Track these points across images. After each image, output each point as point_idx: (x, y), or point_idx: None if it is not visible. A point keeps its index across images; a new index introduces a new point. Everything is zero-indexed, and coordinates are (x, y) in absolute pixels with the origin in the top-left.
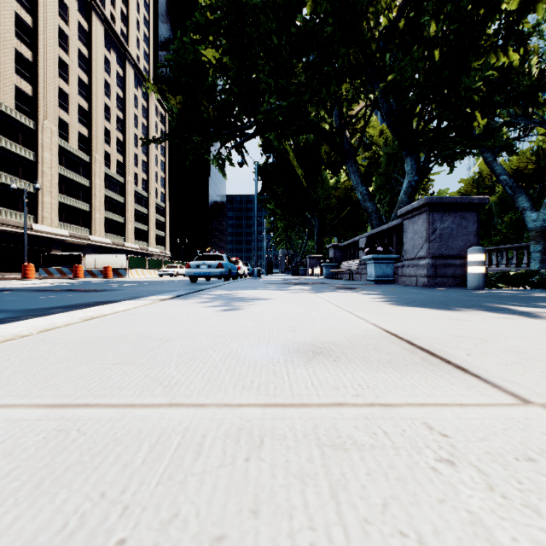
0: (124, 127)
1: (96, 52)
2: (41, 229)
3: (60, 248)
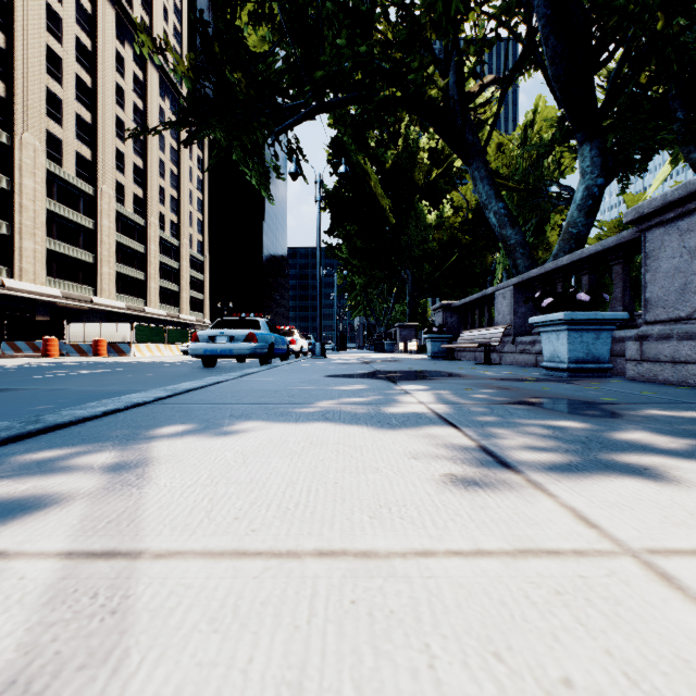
0: (144, 150)
1: (104, 44)
2: (18, 286)
3: (48, 314)
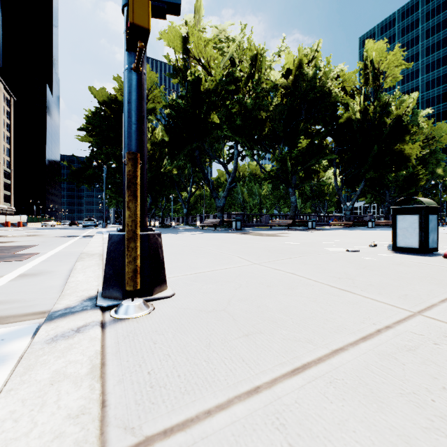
0: None
1: None
2: None
3: None
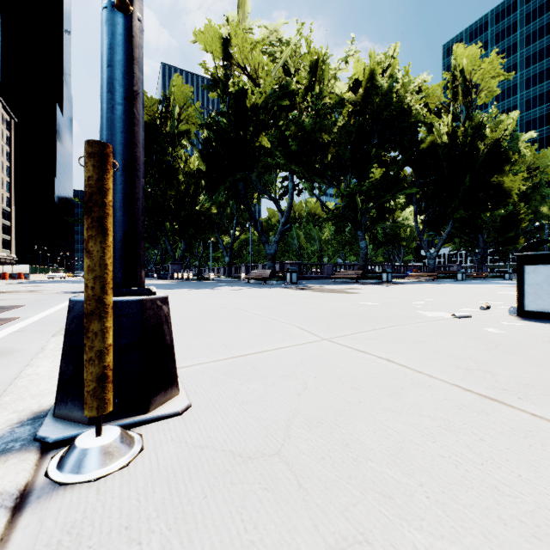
0: None
1: None
2: None
3: None
